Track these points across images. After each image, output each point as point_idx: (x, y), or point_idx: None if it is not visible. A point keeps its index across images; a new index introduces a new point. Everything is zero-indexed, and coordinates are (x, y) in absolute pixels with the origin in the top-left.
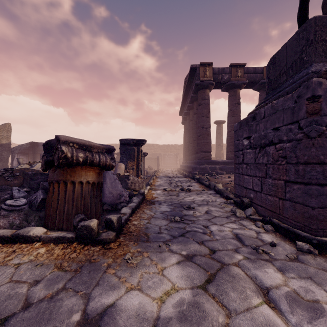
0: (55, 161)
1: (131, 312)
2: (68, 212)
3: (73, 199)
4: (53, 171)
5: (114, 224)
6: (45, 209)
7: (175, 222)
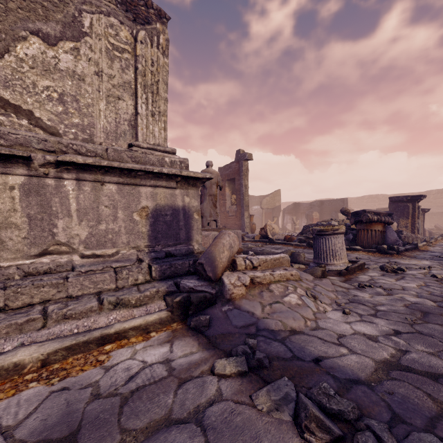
0: (364, 220)
1: (405, 262)
2: (369, 243)
3: (371, 237)
4: (359, 225)
5: (395, 248)
6: (356, 241)
7: (439, 257)
